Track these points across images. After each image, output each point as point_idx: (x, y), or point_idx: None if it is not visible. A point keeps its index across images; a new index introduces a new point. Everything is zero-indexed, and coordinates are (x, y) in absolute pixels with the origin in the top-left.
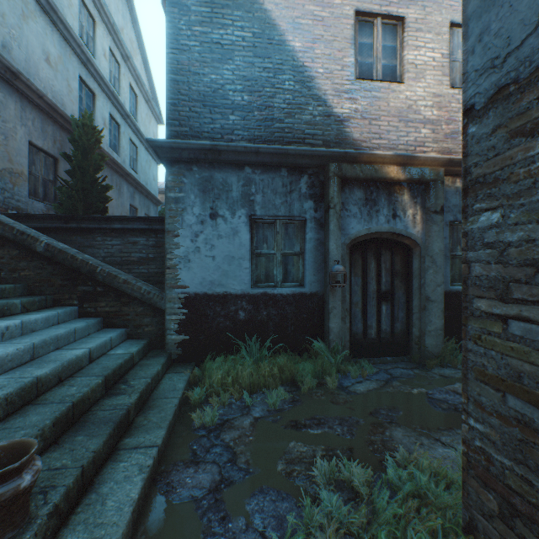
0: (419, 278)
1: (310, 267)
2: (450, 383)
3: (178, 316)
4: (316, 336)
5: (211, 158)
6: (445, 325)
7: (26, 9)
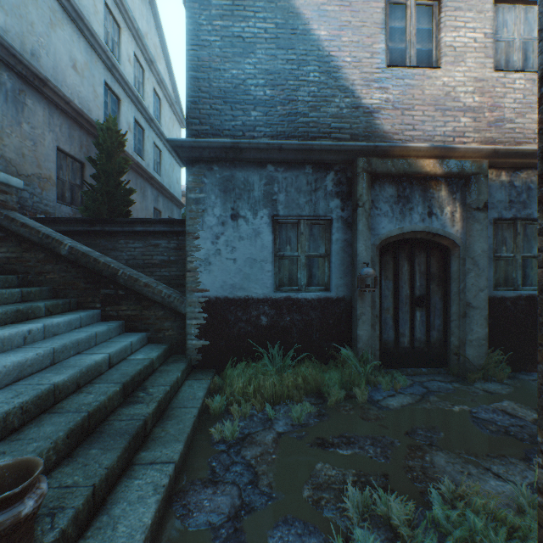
0: (459, 282)
1: (336, 270)
2: (497, 401)
3: (198, 320)
4: (343, 344)
5: (232, 157)
6: (489, 334)
7: (54, 18)
